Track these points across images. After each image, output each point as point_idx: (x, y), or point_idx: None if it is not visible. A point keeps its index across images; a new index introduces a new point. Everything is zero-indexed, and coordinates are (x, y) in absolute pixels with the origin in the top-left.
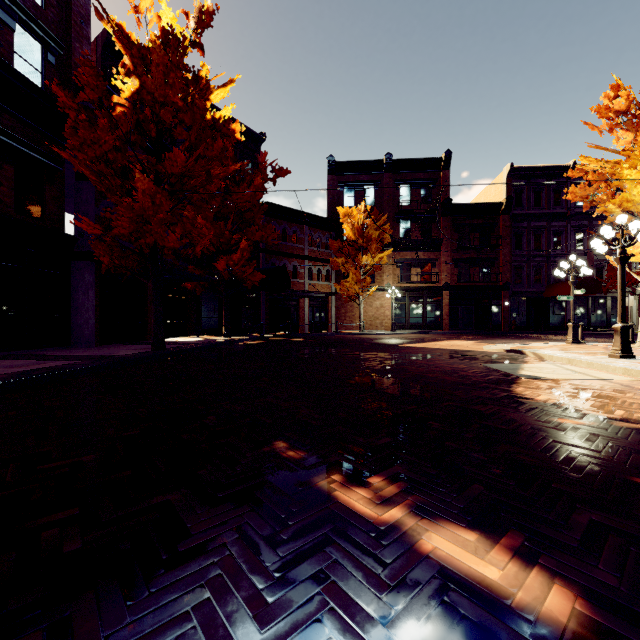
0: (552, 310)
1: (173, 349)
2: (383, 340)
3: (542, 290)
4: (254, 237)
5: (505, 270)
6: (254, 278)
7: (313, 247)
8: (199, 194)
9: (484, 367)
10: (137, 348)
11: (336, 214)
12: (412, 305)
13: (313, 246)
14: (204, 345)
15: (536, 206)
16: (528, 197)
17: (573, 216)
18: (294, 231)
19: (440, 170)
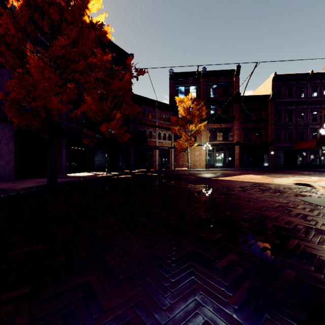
0: (298, 156)
1: (63, 182)
2: (203, 174)
3: (293, 145)
4: (125, 112)
5: (271, 134)
6: (125, 137)
7: (161, 121)
8: (84, 78)
9: (303, 202)
10: (40, 181)
11: (174, 102)
12: (217, 154)
13: (161, 120)
14: (88, 179)
15: (289, 97)
16: (284, 92)
17: (311, 102)
18: (150, 111)
19: (233, 77)
